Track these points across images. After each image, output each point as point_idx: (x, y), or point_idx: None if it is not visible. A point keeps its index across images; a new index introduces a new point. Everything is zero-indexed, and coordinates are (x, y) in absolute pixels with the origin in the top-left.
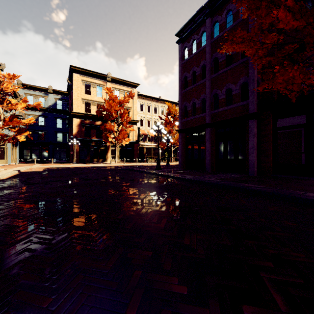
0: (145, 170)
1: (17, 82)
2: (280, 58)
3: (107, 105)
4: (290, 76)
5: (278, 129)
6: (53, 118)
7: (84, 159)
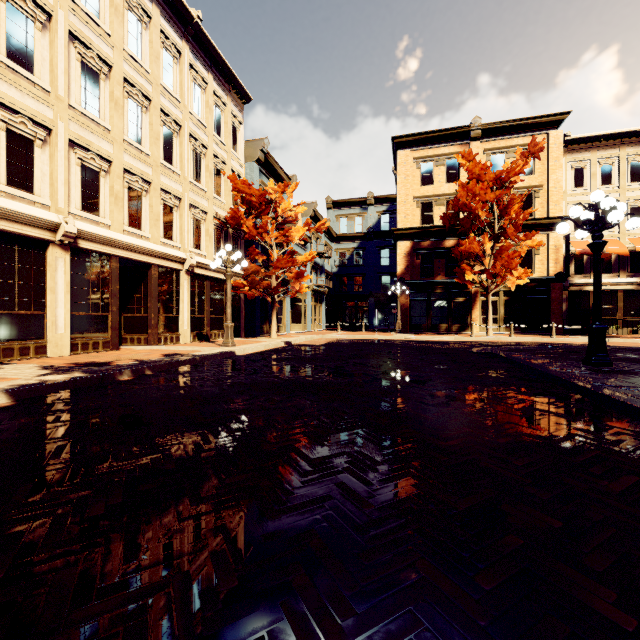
0: (539, 362)
1: (327, 200)
2: None
3: (461, 195)
4: None
5: None
6: (375, 250)
7: (418, 324)
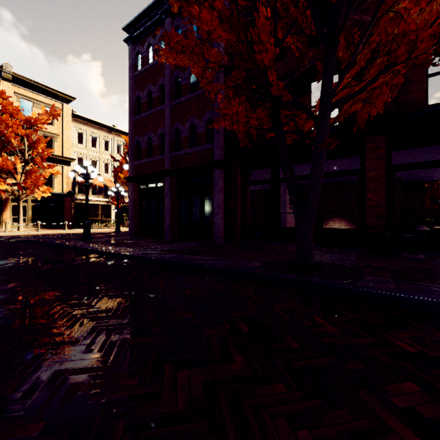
0: (60, 241)
1: None
2: (231, 87)
3: None
4: (234, 111)
5: (246, 184)
6: None
7: None
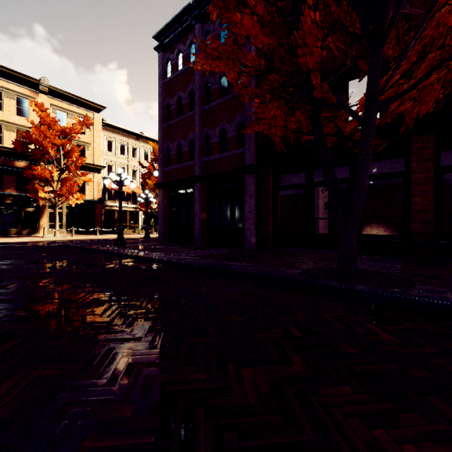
0: (96, 246)
1: None
2: (267, 91)
3: (35, 132)
4: (271, 115)
5: (279, 189)
6: None
7: None
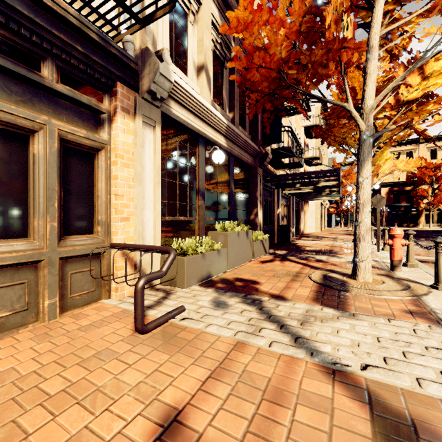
0: None
1: None
2: None
3: (418, 173)
4: None
5: None
6: None
7: (392, 223)
